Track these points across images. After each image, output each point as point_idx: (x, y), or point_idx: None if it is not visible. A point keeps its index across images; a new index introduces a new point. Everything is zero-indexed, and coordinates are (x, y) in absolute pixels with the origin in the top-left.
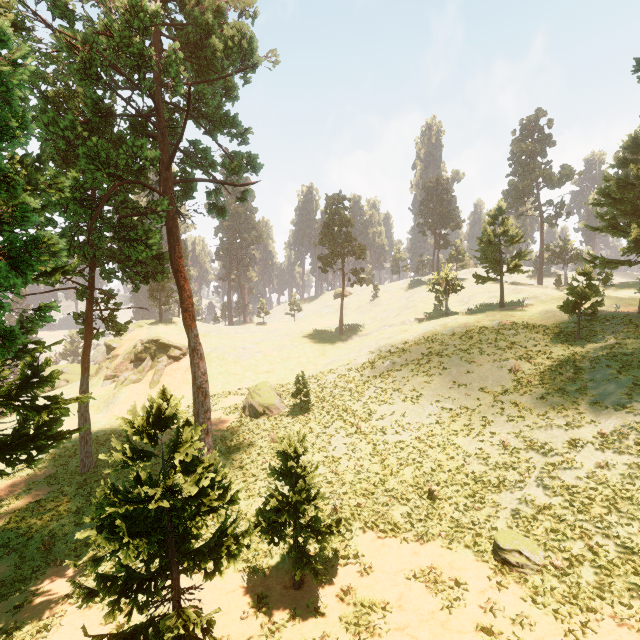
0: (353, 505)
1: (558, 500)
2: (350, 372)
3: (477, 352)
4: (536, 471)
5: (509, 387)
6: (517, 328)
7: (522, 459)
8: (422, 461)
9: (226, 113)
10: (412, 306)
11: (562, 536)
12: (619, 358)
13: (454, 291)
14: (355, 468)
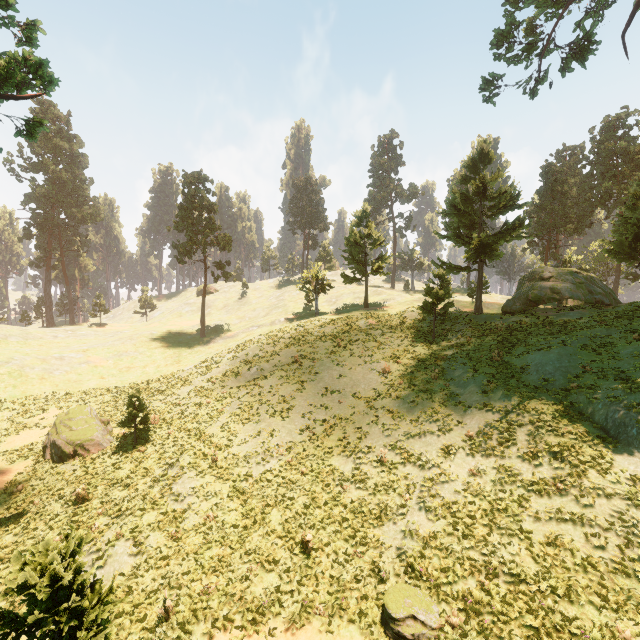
0: (197, 592)
1: (442, 524)
2: (209, 383)
3: (348, 354)
4: (416, 490)
5: (381, 391)
6: (383, 328)
7: (401, 476)
8: (294, 496)
9: None
10: (282, 305)
11: (453, 576)
12: (471, 356)
13: (324, 290)
14: (205, 523)
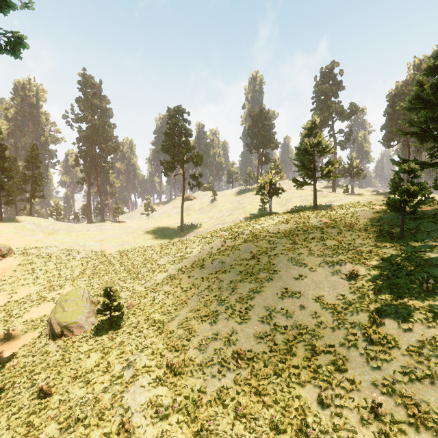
0: None
1: None
2: (179, 272)
3: (306, 252)
4: None
5: (353, 299)
6: (339, 226)
7: None
8: None
9: None
10: (242, 207)
11: None
12: None
13: (276, 194)
14: None
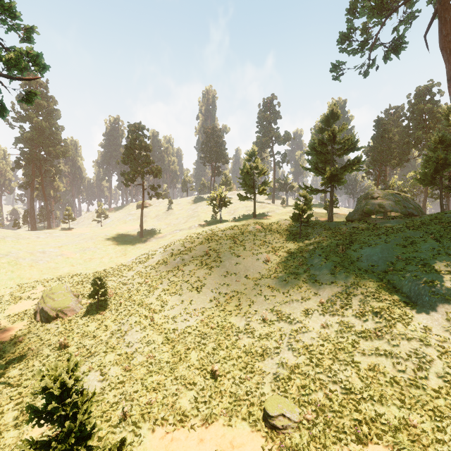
0: (143, 403)
1: (302, 359)
2: (147, 269)
3: (242, 249)
4: (286, 337)
5: (264, 273)
6: (266, 231)
7: (276, 328)
8: (206, 342)
9: None
10: (197, 215)
11: (309, 390)
12: (324, 250)
13: (225, 205)
14: (147, 360)
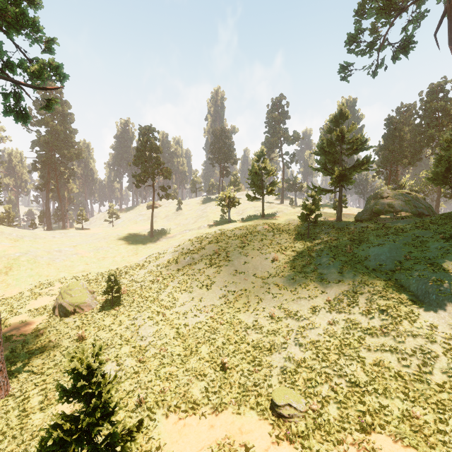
0: (157, 391)
1: (309, 354)
2: (158, 267)
3: (251, 248)
4: (294, 333)
5: (272, 272)
6: (274, 231)
7: (284, 325)
8: (215, 337)
9: (23, 12)
10: (205, 216)
11: (315, 383)
12: (332, 249)
13: (234, 205)
14: (160, 353)
